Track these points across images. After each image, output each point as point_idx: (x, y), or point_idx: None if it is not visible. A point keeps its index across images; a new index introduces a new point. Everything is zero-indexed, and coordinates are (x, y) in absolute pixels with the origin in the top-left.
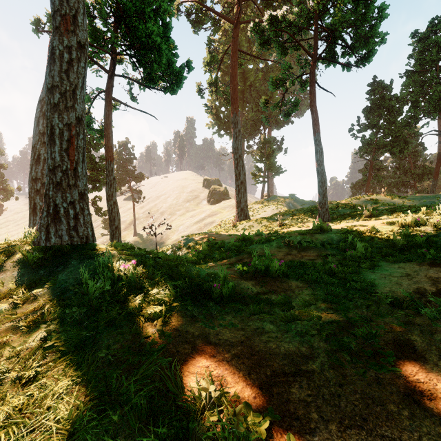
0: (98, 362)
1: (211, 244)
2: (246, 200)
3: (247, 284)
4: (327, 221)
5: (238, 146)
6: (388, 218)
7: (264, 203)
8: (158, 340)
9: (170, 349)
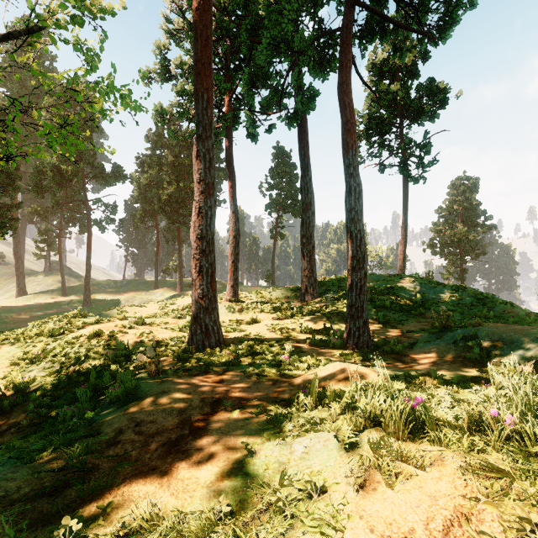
0: (4, 318)
1: (6, 310)
2: (25, 283)
3: (19, 314)
4: (65, 296)
5: (19, 251)
6: (76, 297)
7: (44, 278)
8: (8, 317)
9: (10, 318)
